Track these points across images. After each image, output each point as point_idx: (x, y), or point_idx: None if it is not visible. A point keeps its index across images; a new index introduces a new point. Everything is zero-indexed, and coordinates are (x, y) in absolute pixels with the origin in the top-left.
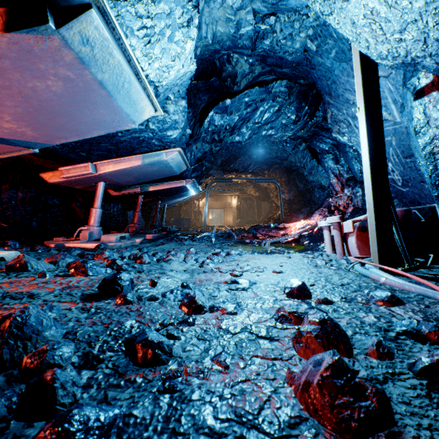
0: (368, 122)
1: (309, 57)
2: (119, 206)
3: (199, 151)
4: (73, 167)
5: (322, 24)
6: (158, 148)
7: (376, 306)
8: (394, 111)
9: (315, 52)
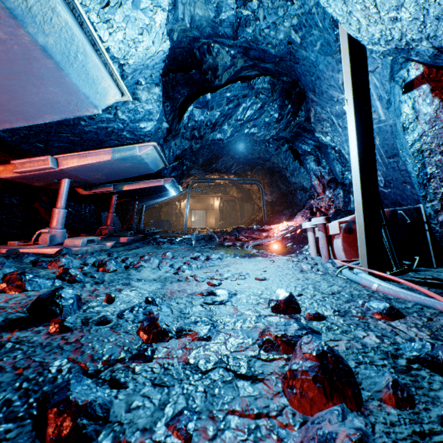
0: (357, 115)
1: (292, 51)
2: (91, 207)
3: (178, 148)
4: (28, 160)
5: (308, 12)
6: (131, 142)
7: (375, 321)
8: (379, 108)
9: (300, 44)
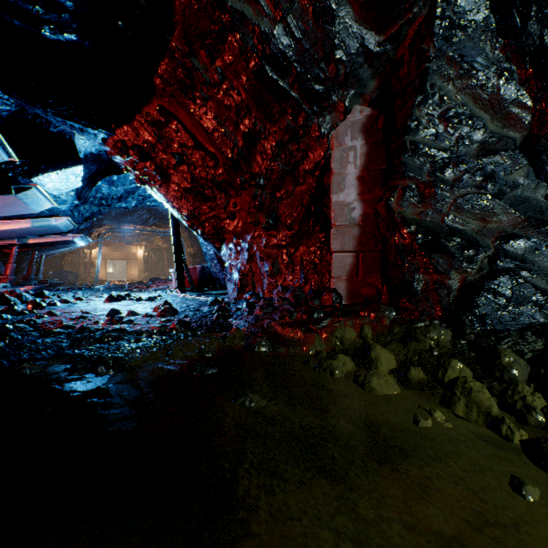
0: (174, 227)
1: None
2: None
3: (87, 212)
4: None
5: None
6: (48, 215)
7: None
8: None
9: None
